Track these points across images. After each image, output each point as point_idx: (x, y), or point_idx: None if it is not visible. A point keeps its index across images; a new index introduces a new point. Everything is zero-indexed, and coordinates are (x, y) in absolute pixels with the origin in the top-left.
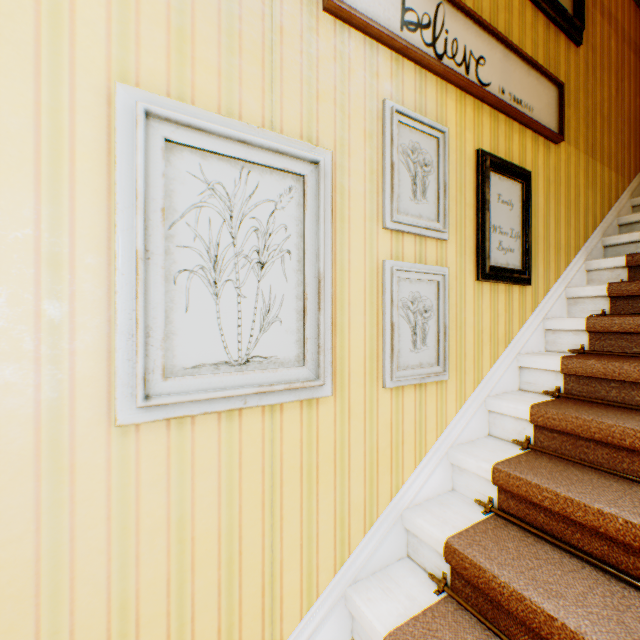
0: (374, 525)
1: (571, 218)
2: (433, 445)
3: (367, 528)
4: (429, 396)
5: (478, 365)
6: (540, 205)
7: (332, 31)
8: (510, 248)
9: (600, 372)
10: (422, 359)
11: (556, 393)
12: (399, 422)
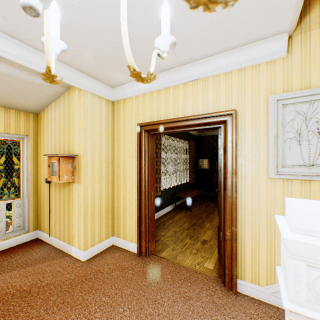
0: None
1: None
2: None
3: None
4: None
5: None
6: None
7: None
8: None
9: None
10: None
11: None
12: None
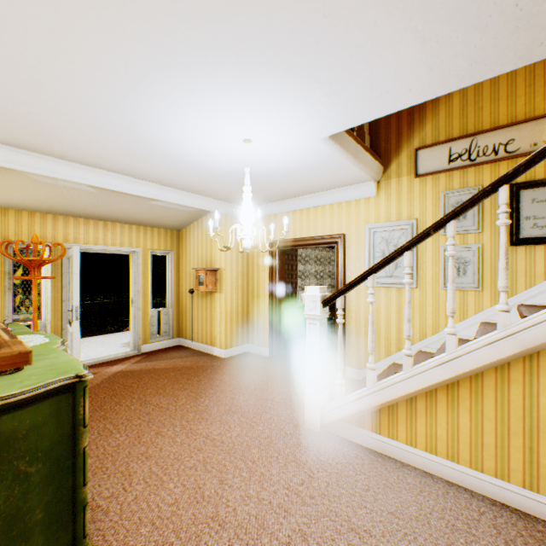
0: (436, 334)
1: None
2: (472, 316)
3: (433, 333)
4: (469, 296)
5: (511, 287)
6: None
7: (418, 182)
8: None
9: None
10: (463, 281)
11: None
12: None
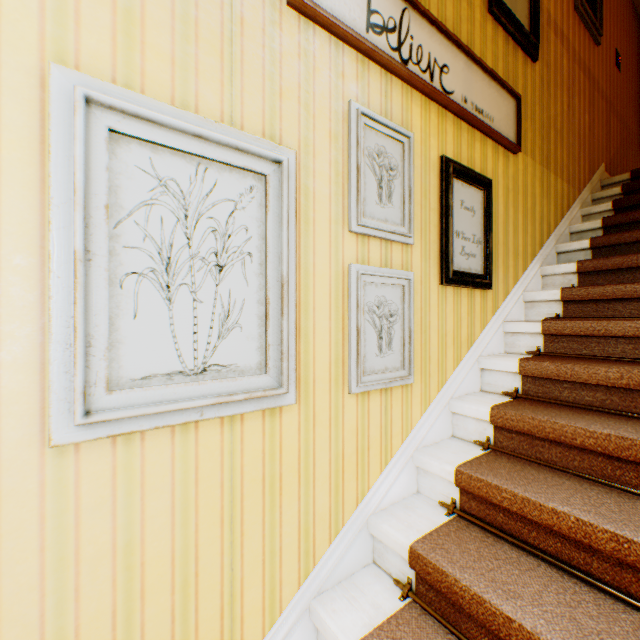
0: (340, 533)
1: (528, 225)
2: (399, 449)
3: (332, 537)
4: (395, 400)
5: (442, 368)
6: (500, 212)
7: (296, 27)
8: (472, 253)
9: (554, 373)
10: (388, 363)
11: (514, 394)
12: (365, 427)
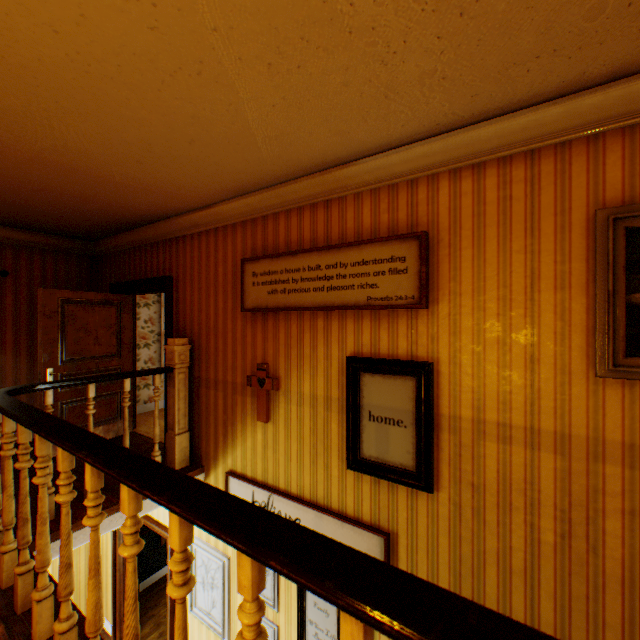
0: None
1: None
2: None
3: None
4: None
5: None
6: None
7: None
8: None
9: None
10: None
11: None
12: None
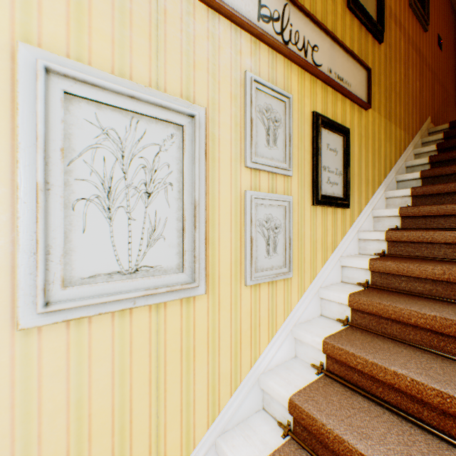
0: (238, 388)
1: (376, 162)
2: (282, 325)
3: (233, 391)
4: (279, 290)
5: (313, 265)
6: (355, 152)
7: (206, 16)
8: (335, 182)
9: (395, 270)
10: (274, 263)
11: (366, 284)
12: (257, 310)
